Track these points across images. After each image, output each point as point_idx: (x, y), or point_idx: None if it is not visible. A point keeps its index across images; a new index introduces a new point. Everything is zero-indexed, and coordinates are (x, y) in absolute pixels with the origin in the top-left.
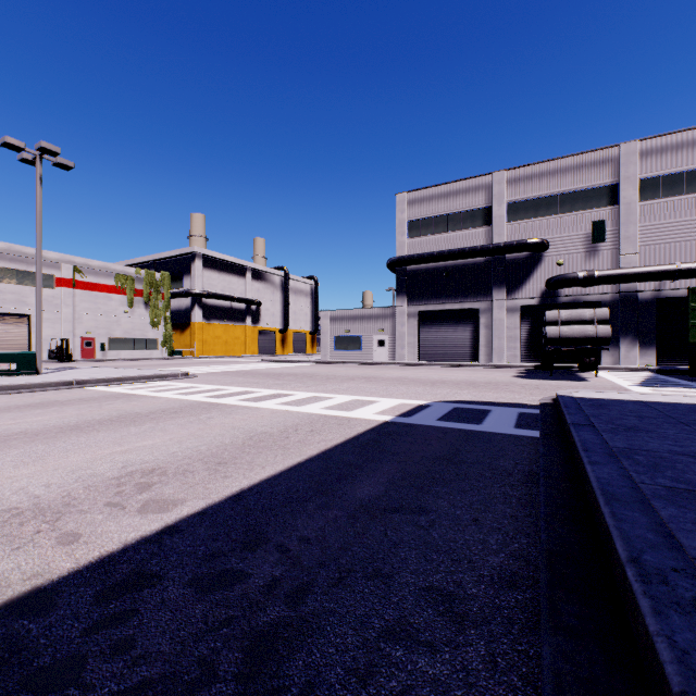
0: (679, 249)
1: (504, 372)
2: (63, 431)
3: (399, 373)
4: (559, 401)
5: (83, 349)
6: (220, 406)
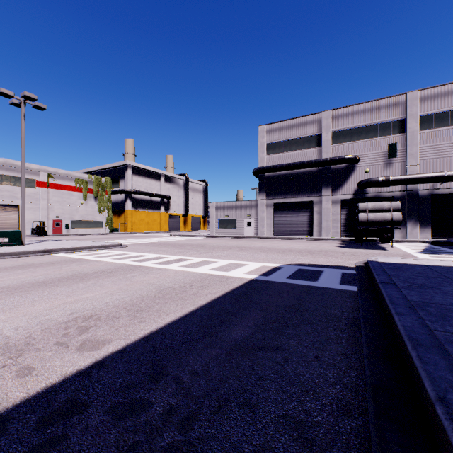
0: (446, 162)
1: (330, 243)
2: (33, 286)
3: (261, 244)
4: (369, 265)
5: (54, 228)
6: (141, 267)
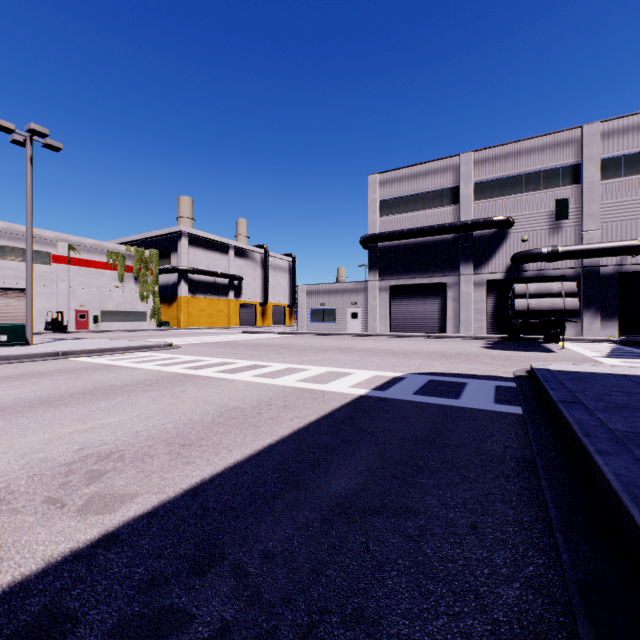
0: (639, 225)
1: (472, 343)
2: (31, 405)
3: (372, 344)
4: (536, 374)
5: (77, 321)
6: (196, 378)
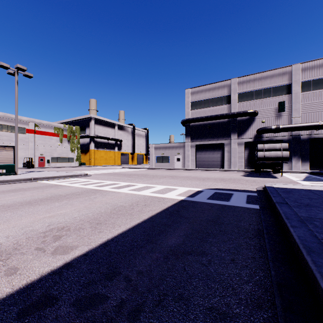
0: (320, 115)
1: (237, 173)
2: (22, 204)
3: (187, 174)
4: (267, 189)
5: (39, 162)
6: (100, 191)
